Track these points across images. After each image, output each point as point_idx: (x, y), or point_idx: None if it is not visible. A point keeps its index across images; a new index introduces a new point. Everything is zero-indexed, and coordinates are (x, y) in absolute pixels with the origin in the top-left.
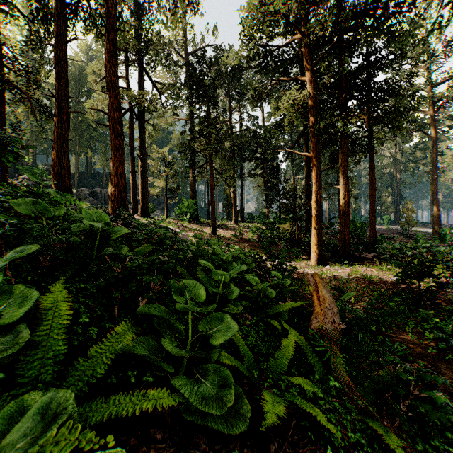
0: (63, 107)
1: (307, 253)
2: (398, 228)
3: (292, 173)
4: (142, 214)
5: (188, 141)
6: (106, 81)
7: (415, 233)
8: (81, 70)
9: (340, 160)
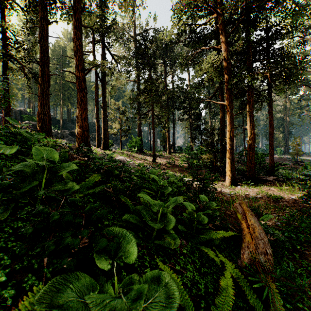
0: (45, 71)
1: (222, 175)
2: (288, 157)
3: (210, 117)
4: (104, 147)
5: (136, 95)
6: (74, 49)
7: (301, 160)
8: (64, 49)
9: (247, 107)
